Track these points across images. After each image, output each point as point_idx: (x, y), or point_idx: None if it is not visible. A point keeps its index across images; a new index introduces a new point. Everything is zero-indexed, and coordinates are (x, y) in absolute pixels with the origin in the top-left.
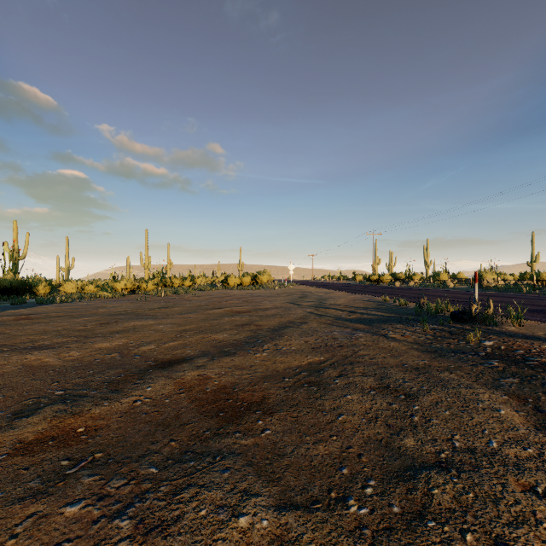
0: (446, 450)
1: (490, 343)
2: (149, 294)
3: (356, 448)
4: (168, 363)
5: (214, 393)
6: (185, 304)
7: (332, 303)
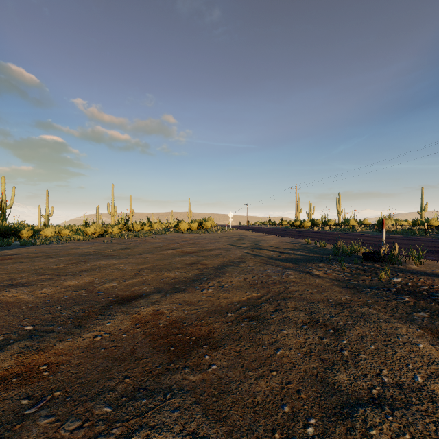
0: (377, 385)
1: (399, 280)
2: (114, 237)
3: (294, 383)
4: (127, 299)
5: (166, 328)
6: (144, 246)
7: (264, 244)
